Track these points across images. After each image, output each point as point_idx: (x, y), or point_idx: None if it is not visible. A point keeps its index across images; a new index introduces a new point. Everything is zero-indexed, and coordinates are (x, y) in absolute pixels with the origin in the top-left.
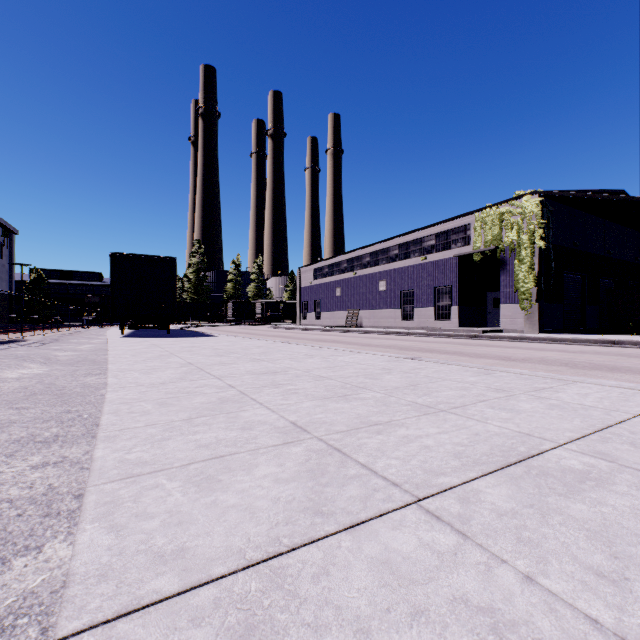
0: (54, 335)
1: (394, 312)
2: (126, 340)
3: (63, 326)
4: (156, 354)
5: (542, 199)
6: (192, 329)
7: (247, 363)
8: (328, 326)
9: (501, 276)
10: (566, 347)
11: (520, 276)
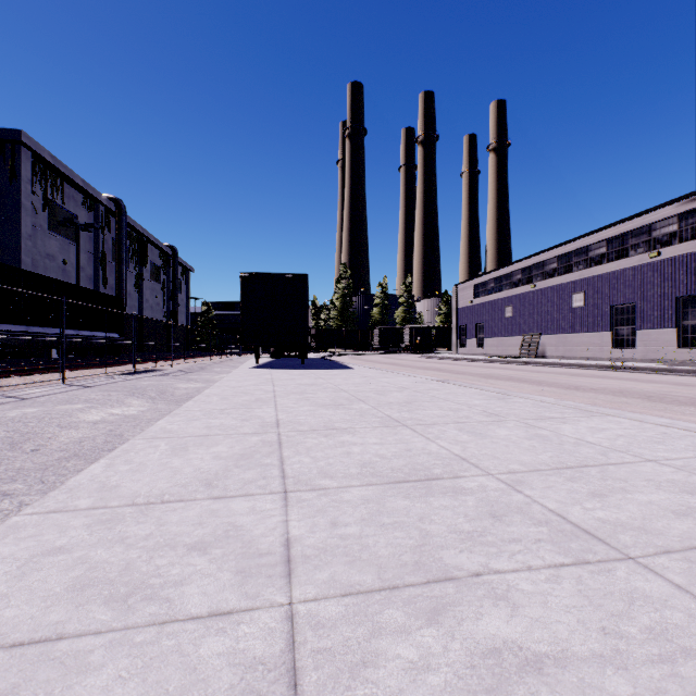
0: (203, 363)
1: (598, 337)
2: (250, 371)
3: (219, 354)
4: (253, 397)
5: None
6: (334, 358)
7: (372, 431)
8: (495, 356)
9: None
10: None
11: None
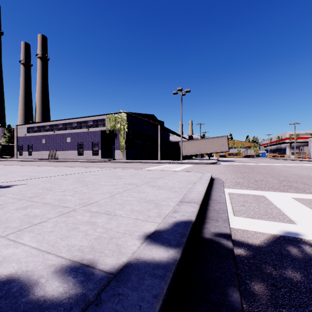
0: None
1: (75, 152)
2: None
3: None
4: None
5: (127, 115)
6: None
7: None
8: (37, 159)
9: (115, 140)
10: (127, 164)
11: (121, 140)
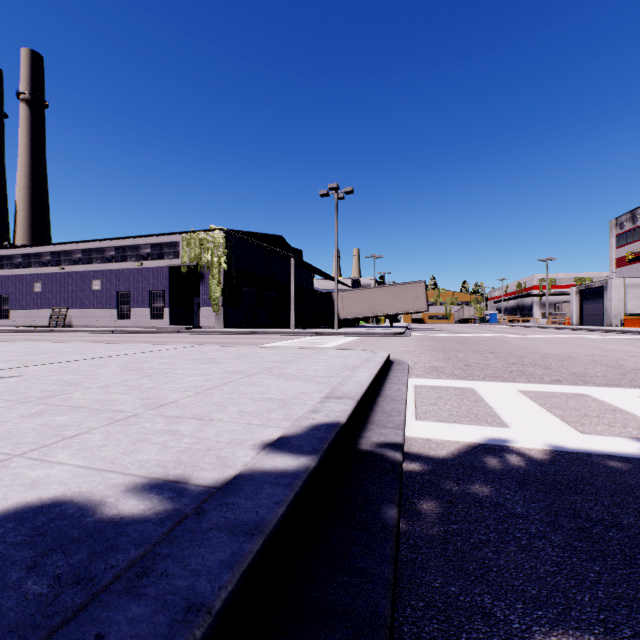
0: None
1: (111, 312)
2: None
3: None
4: None
5: (226, 235)
6: None
7: None
8: (23, 326)
9: (201, 286)
10: (227, 336)
11: (213, 287)
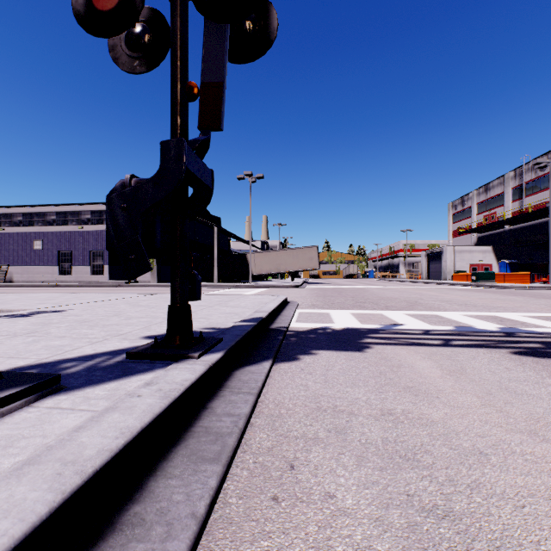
0: None
1: (52, 268)
2: None
3: None
4: None
5: None
6: None
7: None
8: None
9: None
10: (164, 289)
11: None
